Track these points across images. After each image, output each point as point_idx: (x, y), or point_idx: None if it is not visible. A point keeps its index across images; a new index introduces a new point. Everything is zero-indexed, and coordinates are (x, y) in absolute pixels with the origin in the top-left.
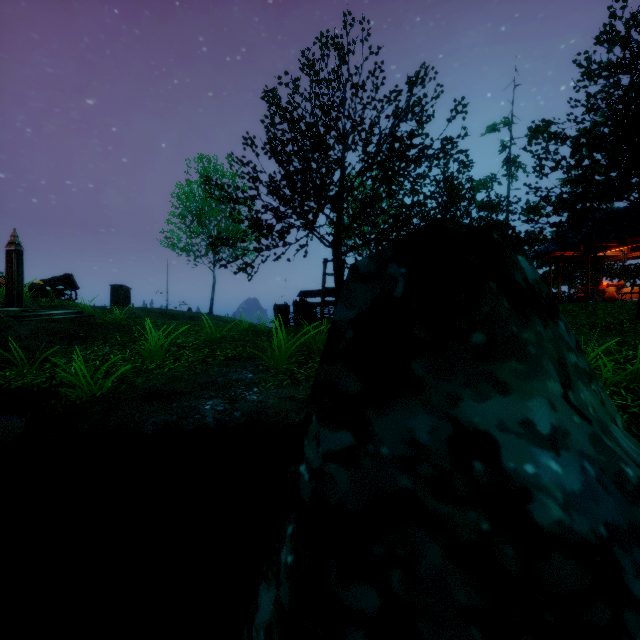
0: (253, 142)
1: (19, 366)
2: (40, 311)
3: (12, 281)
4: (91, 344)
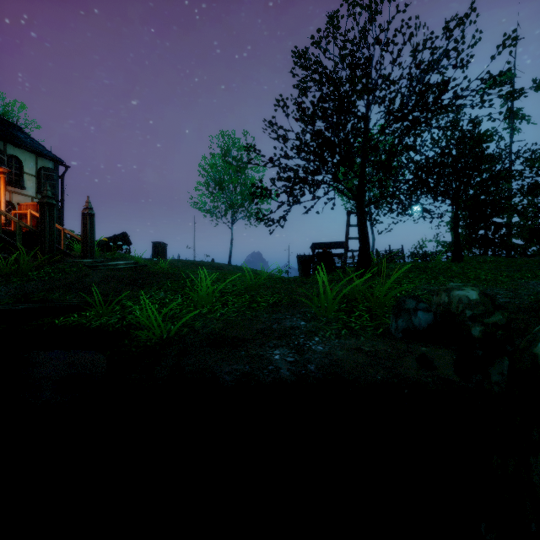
0: (283, 105)
1: (97, 308)
2: (107, 262)
3: (86, 238)
4: (148, 289)
